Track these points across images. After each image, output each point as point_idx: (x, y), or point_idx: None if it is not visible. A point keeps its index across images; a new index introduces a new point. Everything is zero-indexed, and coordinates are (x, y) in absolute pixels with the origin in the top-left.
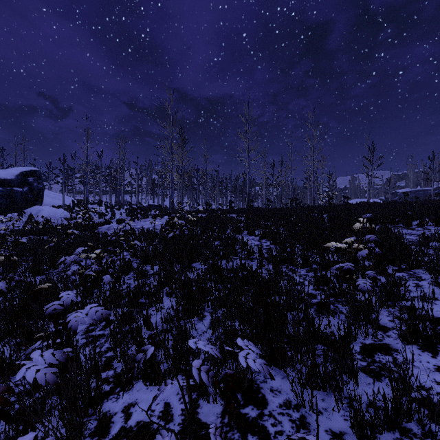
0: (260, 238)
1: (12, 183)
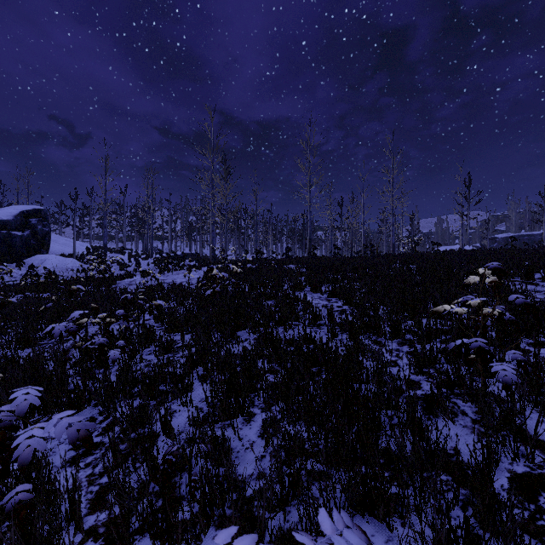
0: (328, 296)
1: (8, 226)
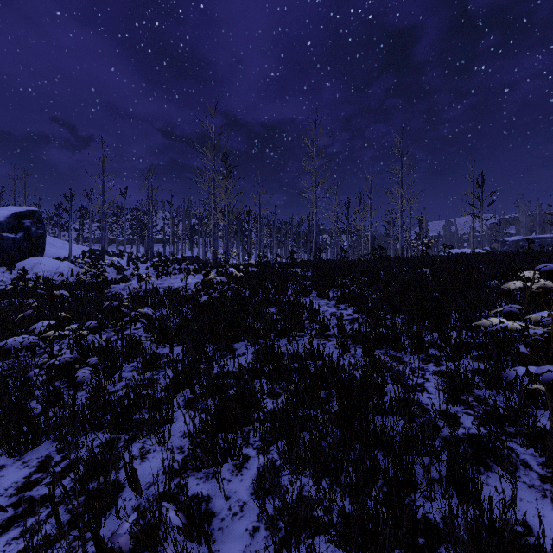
0: (336, 302)
1: None
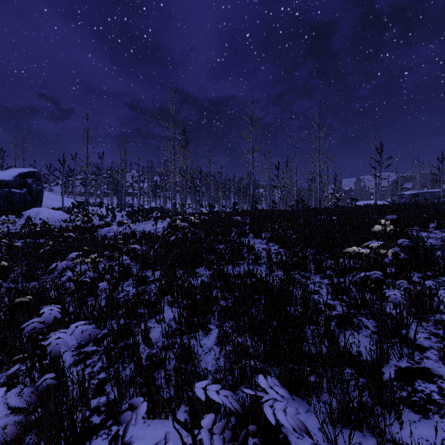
0: (267, 241)
1: (9, 185)
